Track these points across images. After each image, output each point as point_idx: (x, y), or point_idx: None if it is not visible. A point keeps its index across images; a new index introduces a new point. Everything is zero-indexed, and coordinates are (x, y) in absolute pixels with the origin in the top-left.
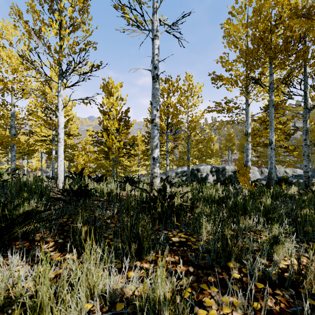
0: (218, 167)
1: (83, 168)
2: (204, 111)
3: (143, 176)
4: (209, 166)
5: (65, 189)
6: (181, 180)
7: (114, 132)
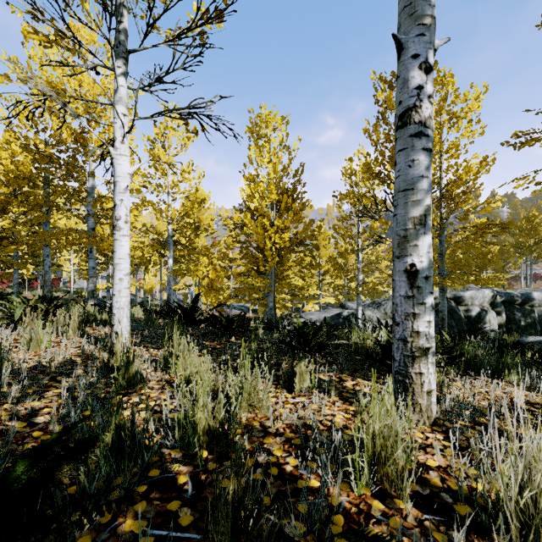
0: (510, 293)
1: (196, 296)
2: (484, 158)
3: (327, 305)
4: (488, 290)
5: (112, 368)
6: (446, 335)
7: (268, 211)
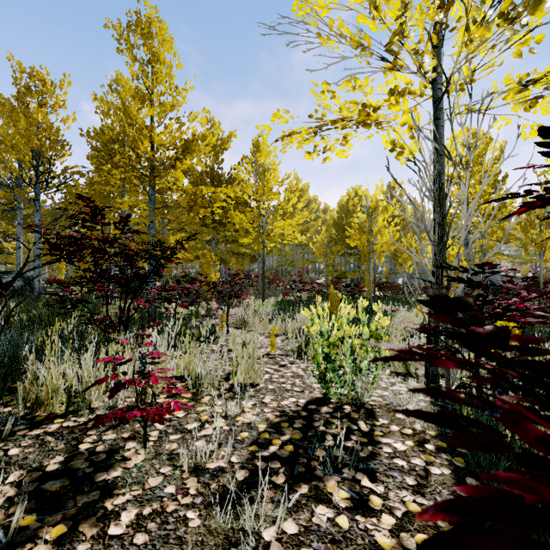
0: None
1: None
2: None
3: None
4: None
5: None
6: None
7: None
